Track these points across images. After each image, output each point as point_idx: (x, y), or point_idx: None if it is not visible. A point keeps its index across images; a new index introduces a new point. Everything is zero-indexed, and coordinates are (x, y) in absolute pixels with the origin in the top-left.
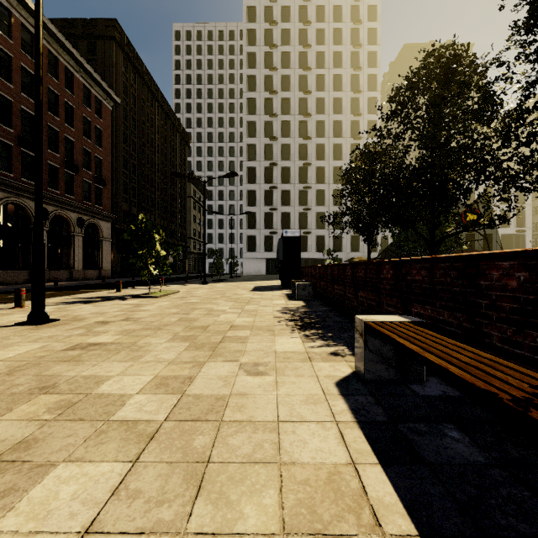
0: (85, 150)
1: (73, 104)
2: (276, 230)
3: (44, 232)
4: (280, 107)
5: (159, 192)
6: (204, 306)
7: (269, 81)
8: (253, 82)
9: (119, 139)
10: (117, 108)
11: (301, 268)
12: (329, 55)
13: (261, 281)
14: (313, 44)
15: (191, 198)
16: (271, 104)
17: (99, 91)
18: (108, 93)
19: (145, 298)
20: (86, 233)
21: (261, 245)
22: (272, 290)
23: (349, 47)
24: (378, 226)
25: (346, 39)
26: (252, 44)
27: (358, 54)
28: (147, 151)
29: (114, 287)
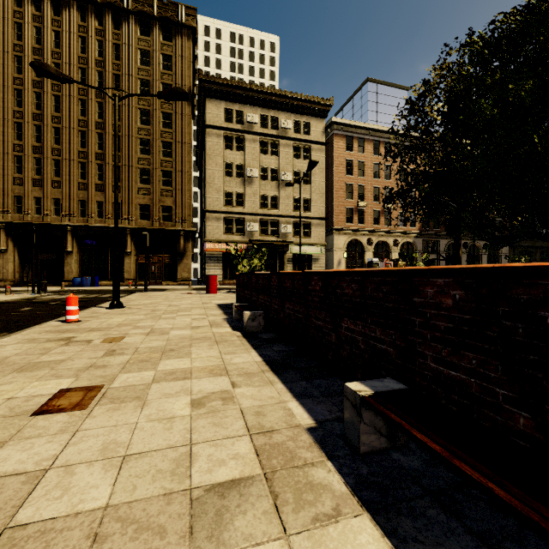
0: None
1: None
2: None
3: (465, 255)
4: None
5: None
6: None
7: None
8: None
9: None
10: None
11: None
12: None
13: None
14: None
15: None
16: None
17: None
18: None
19: None
20: (489, 252)
21: None
22: None
23: None
24: None
25: None
26: None
27: None
28: None
29: None
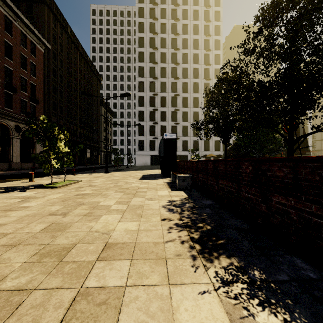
0: (22, 78)
1: (12, 44)
2: (157, 137)
3: None
4: (159, 58)
5: (79, 110)
6: (92, 199)
7: (152, 41)
8: (142, 42)
9: (50, 73)
10: (48, 51)
11: (177, 162)
12: (190, 26)
13: (147, 170)
14: (180, 19)
15: (102, 116)
16: (154, 56)
17: (33, 37)
18: (40, 39)
19: (45, 189)
20: (23, 136)
21: (147, 146)
22: (156, 178)
23: (203, 22)
24: (234, 131)
25: (201, 17)
26: (141, 17)
27: (208, 26)
28: (71, 83)
29: (35, 176)
